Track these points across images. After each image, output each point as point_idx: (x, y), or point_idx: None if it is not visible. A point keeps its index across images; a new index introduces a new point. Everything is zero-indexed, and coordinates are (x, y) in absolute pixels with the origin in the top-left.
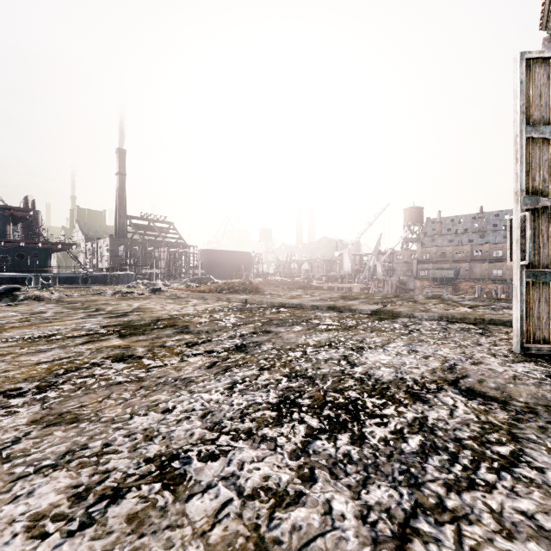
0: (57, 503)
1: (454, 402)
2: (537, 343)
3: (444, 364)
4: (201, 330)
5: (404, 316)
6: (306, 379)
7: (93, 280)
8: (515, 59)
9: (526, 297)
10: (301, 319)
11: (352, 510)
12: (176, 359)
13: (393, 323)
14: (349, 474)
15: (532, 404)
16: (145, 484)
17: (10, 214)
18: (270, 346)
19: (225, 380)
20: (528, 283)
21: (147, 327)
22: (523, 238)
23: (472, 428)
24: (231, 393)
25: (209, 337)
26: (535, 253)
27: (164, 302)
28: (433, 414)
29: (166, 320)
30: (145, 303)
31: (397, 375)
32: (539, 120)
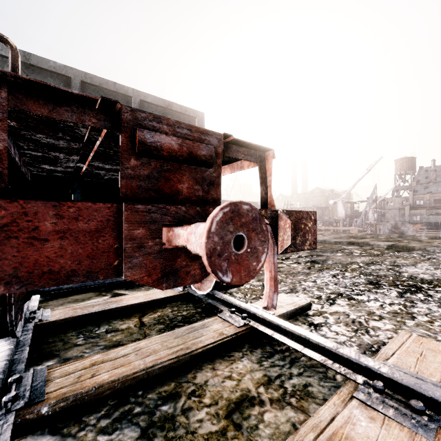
0: (312, 299)
1: None
2: None
3: None
4: None
5: (417, 250)
6: (374, 276)
7: None
8: None
9: None
10: (335, 249)
11: (440, 310)
12: (283, 265)
13: (410, 253)
14: (432, 303)
15: None
16: (340, 298)
17: None
18: (332, 262)
19: (326, 274)
20: None
21: None
22: None
23: None
24: (337, 278)
25: (285, 256)
26: None
27: None
28: None
29: None
30: None
31: (434, 277)
32: None
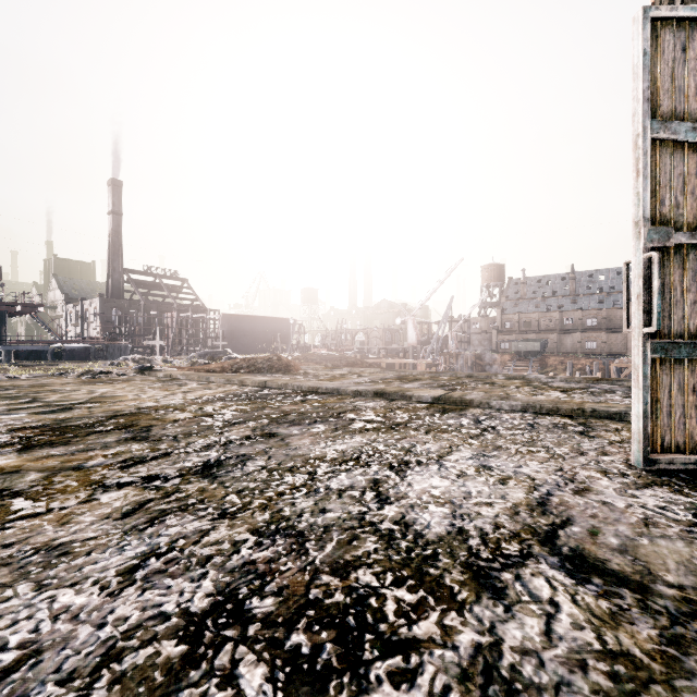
0: None
1: (551, 592)
2: (667, 453)
3: (532, 495)
4: (168, 433)
5: (476, 405)
6: (290, 538)
7: (69, 354)
8: (635, 19)
9: (651, 382)
10: (331, 413)
11: None
12: (78, 496)
13: (460, 417)
14: None
15: (692, 590)
16: None
17: None
18: (261, 463)
19: (133, 549)
20: (654, 361)
21: (84, 430)
22: (647, 293)
23: (593, 678)
24: (124, 584)
25: (172, 446)
26: (664, 315)
27: (145, 387)
28: (513, 633)
29: (125, 417)
30: (117, 388)
31: (454, 523)
32: (670, 112)
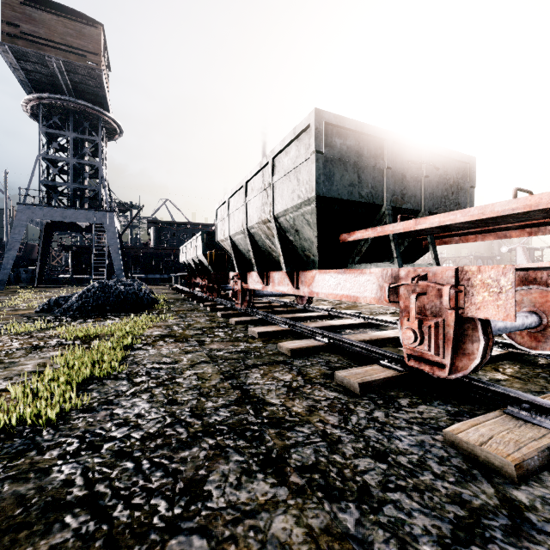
0: None
1: None
2: None
3: None
4: None
5: None
6: None
7: None
8: None
9: None
10: None
11: None
12: None
13: None
14: None
15: None
16: None
17: (212, 230)
18: None
19: None
20: None
21: None
22: None
23: None
24: None
25: None
26: None
27: None
28: None
29: None
30: None
31: None
32: None
